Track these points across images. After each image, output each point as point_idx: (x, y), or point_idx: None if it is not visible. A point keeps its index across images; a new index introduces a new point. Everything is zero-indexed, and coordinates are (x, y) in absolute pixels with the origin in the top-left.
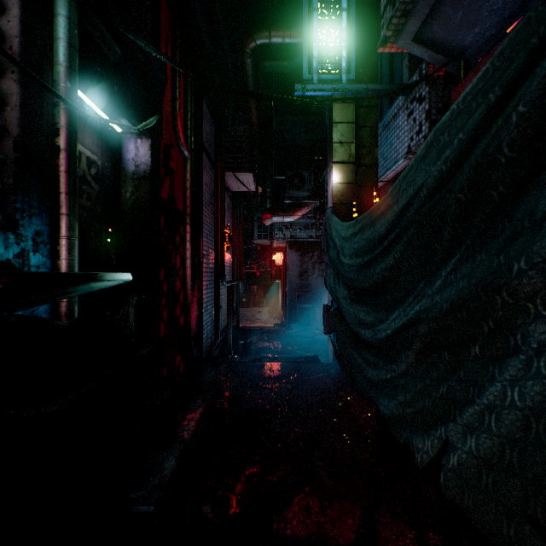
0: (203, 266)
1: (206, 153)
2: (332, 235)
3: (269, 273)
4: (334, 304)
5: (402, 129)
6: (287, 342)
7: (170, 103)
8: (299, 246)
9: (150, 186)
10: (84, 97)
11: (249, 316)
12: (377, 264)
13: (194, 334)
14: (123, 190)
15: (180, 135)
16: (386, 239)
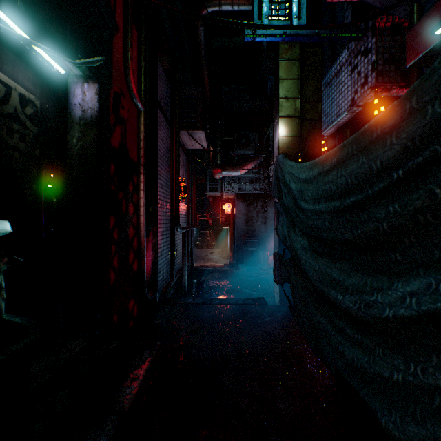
0: (158, 214)
1: (161, 111)
2: (285, 181)
3: (219, 220)
4: (280, 249)
5: (345, 84)
6: (235, 281)
7: (121, 53)
8: (245, 197)
9: (97, 131)
10: (11, 24)
11: (203, 257)
12: (377, 207)
13: (148, 278)
14: (69, 136)
15: (132, 86)
16: (401, 167)
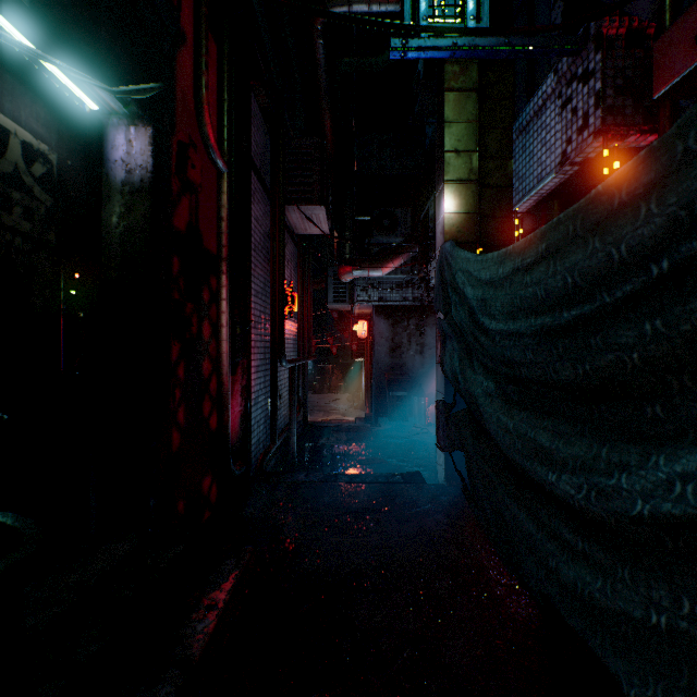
0: (251, 339)
1: (256, 174)
2: (456, 284)
3: (348, 349)
4: (447, 395)
5: (551, 128)
6: (374, 445)
7: (191, 79)
8: (390, 311)
9: (151, 204)
10: (7, 26)
11: (323, 406)
12: (622, 324)
13: (235, 441)
14: (106, 212)
15: (208, 131)
16: (667, 255)
